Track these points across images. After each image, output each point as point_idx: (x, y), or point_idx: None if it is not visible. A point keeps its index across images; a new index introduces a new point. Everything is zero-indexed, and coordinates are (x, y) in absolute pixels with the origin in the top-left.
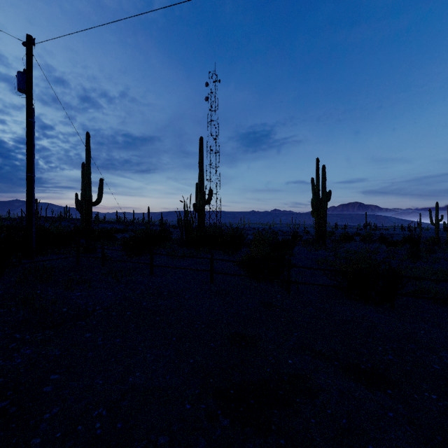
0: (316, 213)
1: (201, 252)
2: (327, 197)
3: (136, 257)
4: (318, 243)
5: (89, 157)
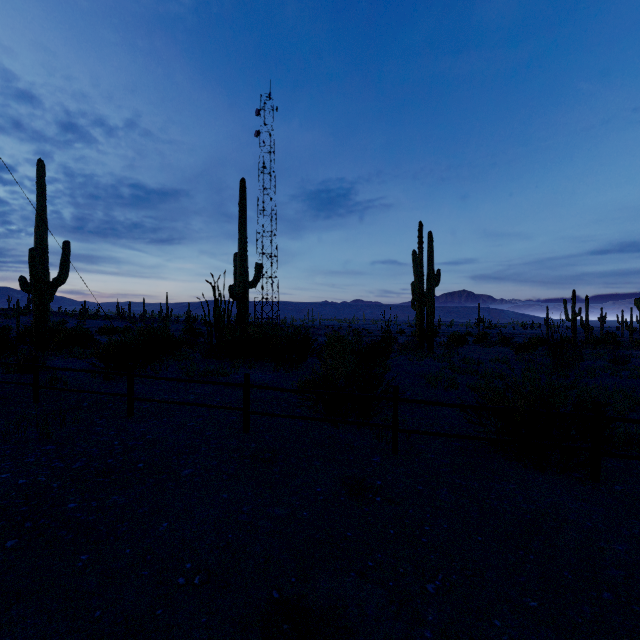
0: (419, 304)
1: (241, 365)
2: (434, 279)
3: (119, 377)
4: (421, 349)
5: (44, 204)
